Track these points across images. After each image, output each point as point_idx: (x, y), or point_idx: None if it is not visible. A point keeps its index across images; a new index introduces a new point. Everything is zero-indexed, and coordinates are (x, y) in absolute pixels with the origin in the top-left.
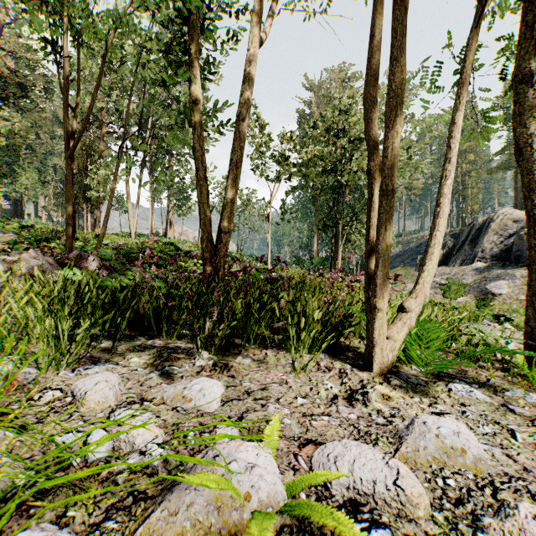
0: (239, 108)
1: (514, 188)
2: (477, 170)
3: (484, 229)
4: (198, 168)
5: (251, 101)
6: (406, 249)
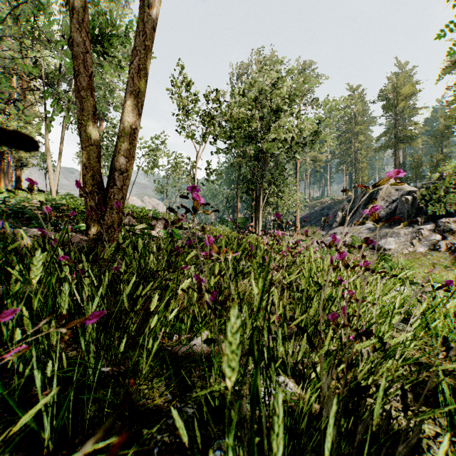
0: None
1: (394, 163)
2: (366, 149)
3: (374, 195)
4: (76, 72)
5: None
6: (312, 212)
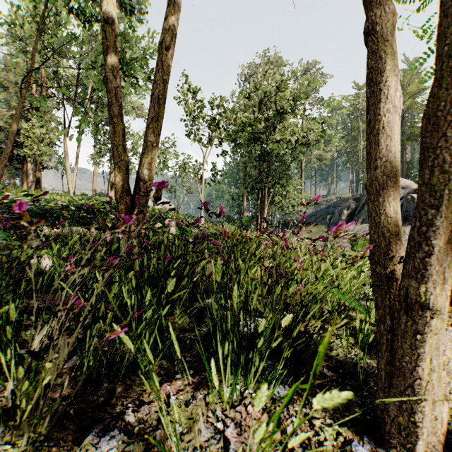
0: (162, 34)
1: (401, 161)
2: None
3: None
4: (110, 103)
5: (176, 30)
6: (318, 210)
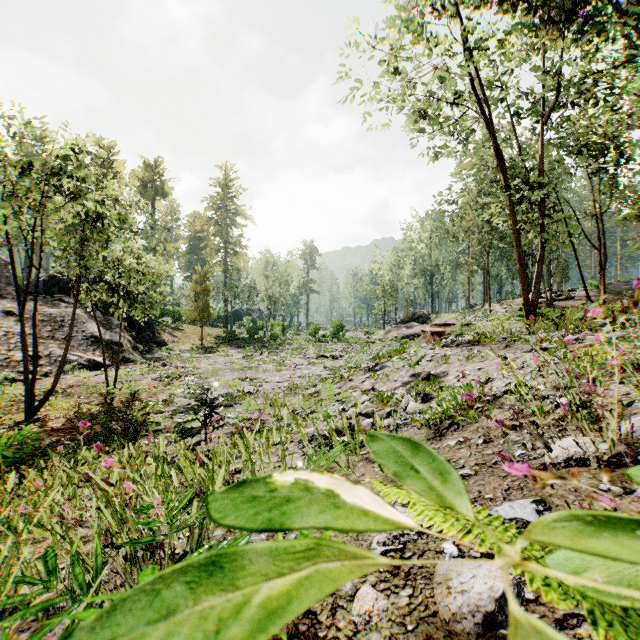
0: None
1: None
2: None
3: None
4: None
5: None
6: None
